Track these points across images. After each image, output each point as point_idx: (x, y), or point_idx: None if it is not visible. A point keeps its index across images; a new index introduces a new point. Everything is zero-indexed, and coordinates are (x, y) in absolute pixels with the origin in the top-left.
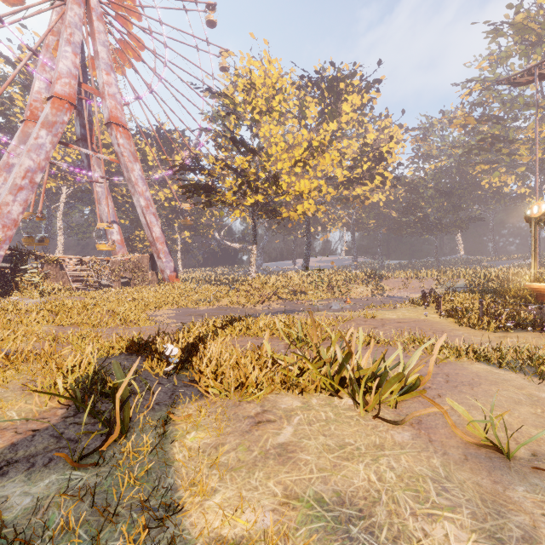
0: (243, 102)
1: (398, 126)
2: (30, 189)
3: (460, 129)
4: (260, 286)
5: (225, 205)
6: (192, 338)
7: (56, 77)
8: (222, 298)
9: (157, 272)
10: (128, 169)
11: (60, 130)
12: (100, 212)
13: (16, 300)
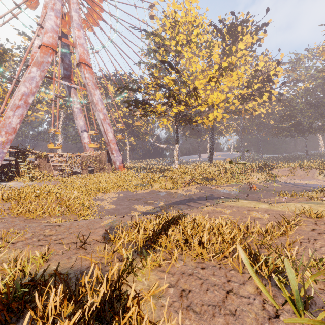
0: (169, 38)
1: (275, 61)
2: (25, 107)
3: None
4: (181, 174)
5: (156, 115)
6: (108, 276)
7: (44, 32)
8: (154, 183)
9: (111, 163)
10: (91, 94)
11: (45, 68)
12: (76, 124)
13: (5, 185)
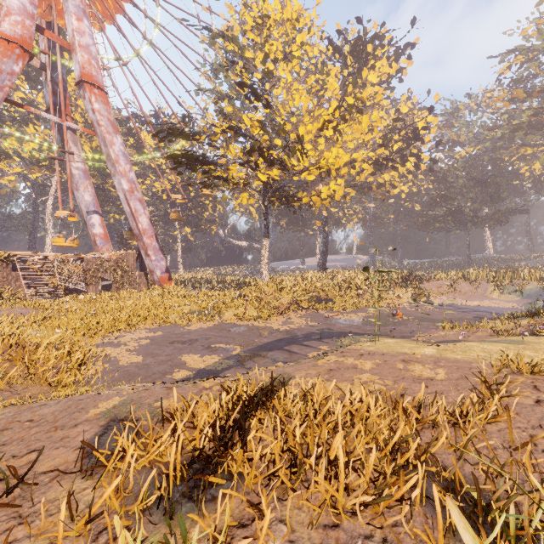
0: (252, 48)
1: (422, 109)
2: None
3: (505, 103)
4: (274, 292)
5: (228, 186)
6: None
7: (3, 12)
8: (224, 309)
9: (146, 273)
10: (106, 143)
11: (7, 83)
12: (78, 200)
13: None
